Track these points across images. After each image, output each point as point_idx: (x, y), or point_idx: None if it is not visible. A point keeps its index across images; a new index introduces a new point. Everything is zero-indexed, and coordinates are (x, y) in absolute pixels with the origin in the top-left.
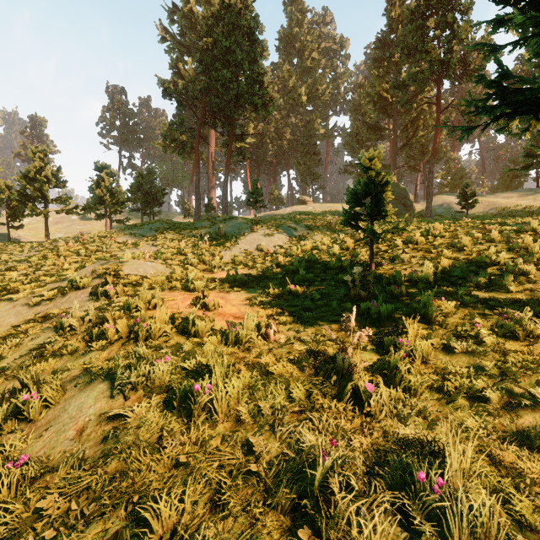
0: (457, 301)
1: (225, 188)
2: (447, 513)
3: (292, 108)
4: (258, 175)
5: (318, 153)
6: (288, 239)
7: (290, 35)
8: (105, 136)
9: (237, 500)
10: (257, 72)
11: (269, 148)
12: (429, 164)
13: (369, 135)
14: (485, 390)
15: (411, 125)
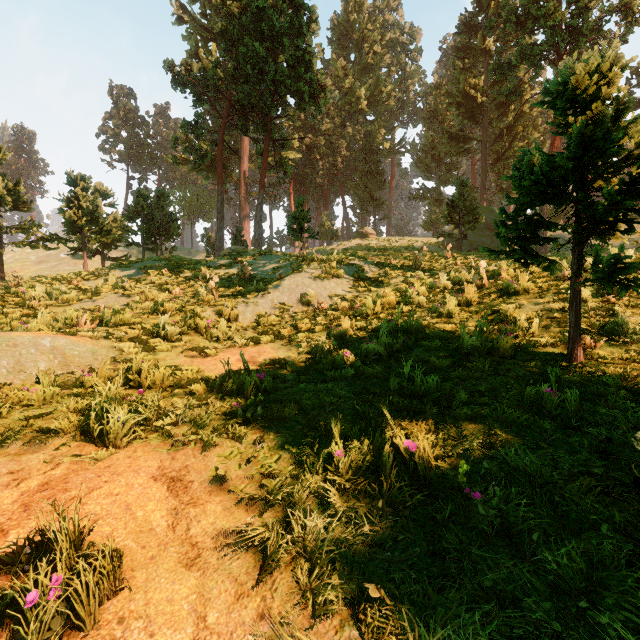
0: None
1: (259, 213)
2: None
3: (348, 116)
4: (305, 202)
5: (382, 173)
6: (351, 284)
7: (346, 22)
8: (107, 150)
9: None
10: (303, 50)
11: (319, 167)
12: None
13: (450, 148)
14: None
15: (506, 133)
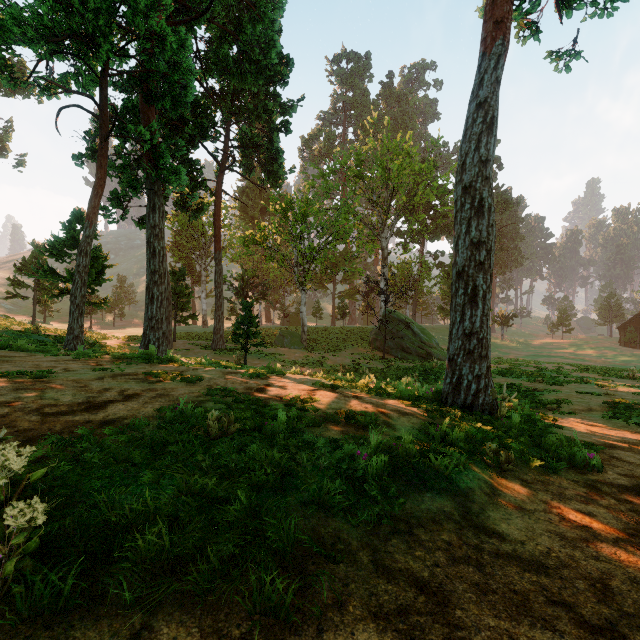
0: None
1: None
2: None
3: None
4: None
5: None
6: None
7: None
8: None
9: None
10: None
11: None
12: None
13: None
14: None
15: None
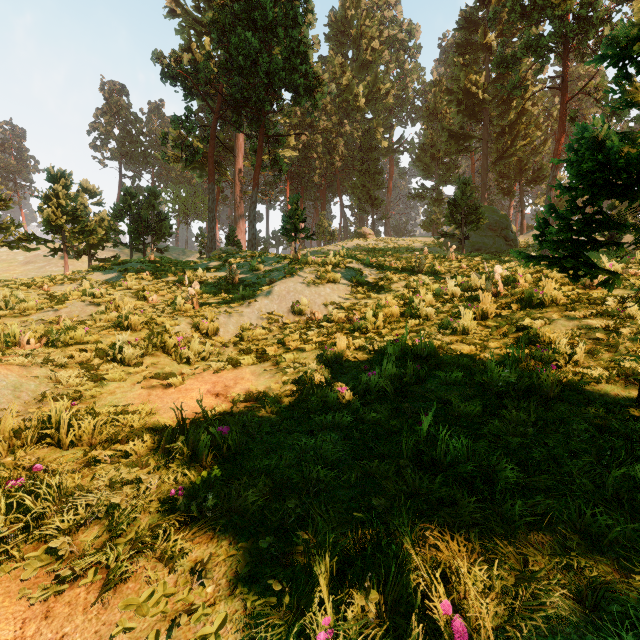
0: None
1: (252, 212)
2: None
3: (346, 114)
4: (302, 202)
5: (381, 172)
6: (348, 289)
7: (344, 19)
8: (98, 148)
9: None
10: (298, 41)
11: (316, 166)
12: (528, 185)
13: (450, 146)
14: None
15: (508, 131)
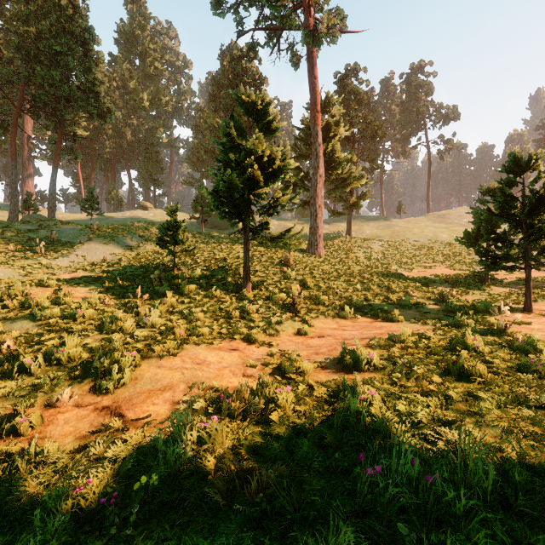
0: (202, 287)
1: (53, 187)
2: (147, 322)
3: (133, 109)
4: (93, 171)
5: (161, 162)
6: (123, 248)
7: (131, 33)
8: None
9: (96, 325)
10: (93, 83)
11: (106, 145)
12: None
13: (207, 157)
14: (185, 311)
15: None
